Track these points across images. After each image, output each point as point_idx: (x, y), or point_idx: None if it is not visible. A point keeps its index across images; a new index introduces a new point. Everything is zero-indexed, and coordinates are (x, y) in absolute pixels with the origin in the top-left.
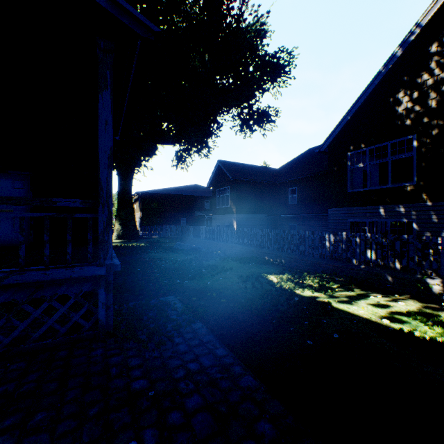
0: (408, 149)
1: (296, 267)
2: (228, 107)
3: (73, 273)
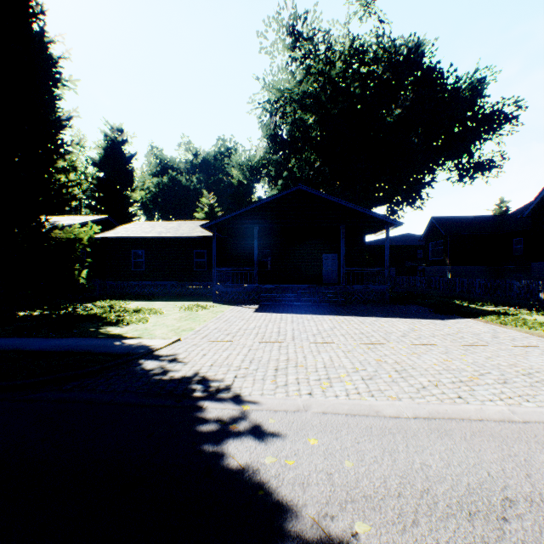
0: None
1: None
2: (443, 161)
3: (381, 286)
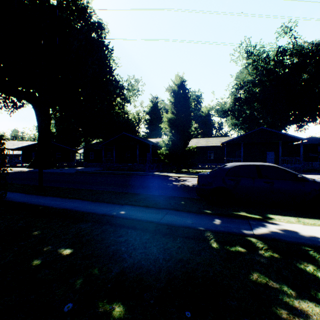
0: None
1: None
2: None
3: (298, 165)
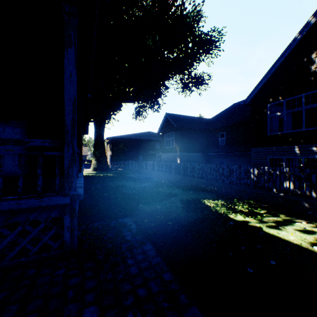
0: (315, 101)
1: (226, 193)
2: (173, 74)
3: (42, 202)
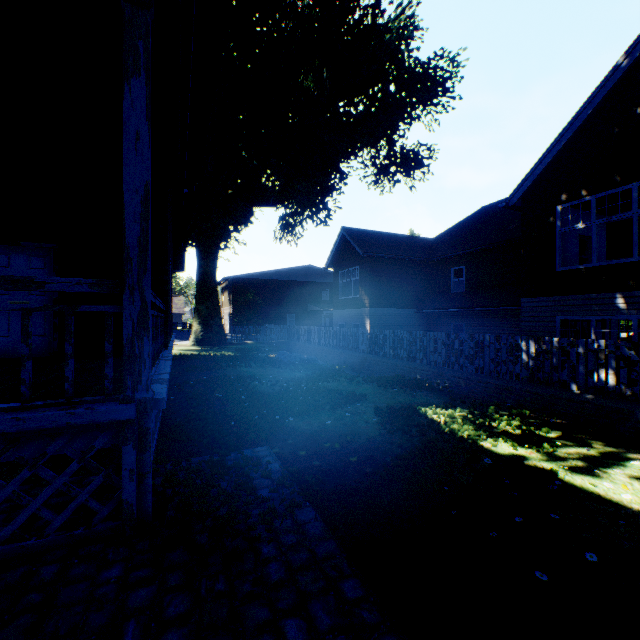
0: None
1: (469, 393)
2: (357, 147)
3: (73, 417)
